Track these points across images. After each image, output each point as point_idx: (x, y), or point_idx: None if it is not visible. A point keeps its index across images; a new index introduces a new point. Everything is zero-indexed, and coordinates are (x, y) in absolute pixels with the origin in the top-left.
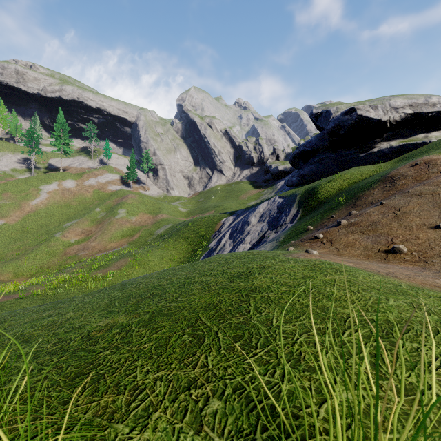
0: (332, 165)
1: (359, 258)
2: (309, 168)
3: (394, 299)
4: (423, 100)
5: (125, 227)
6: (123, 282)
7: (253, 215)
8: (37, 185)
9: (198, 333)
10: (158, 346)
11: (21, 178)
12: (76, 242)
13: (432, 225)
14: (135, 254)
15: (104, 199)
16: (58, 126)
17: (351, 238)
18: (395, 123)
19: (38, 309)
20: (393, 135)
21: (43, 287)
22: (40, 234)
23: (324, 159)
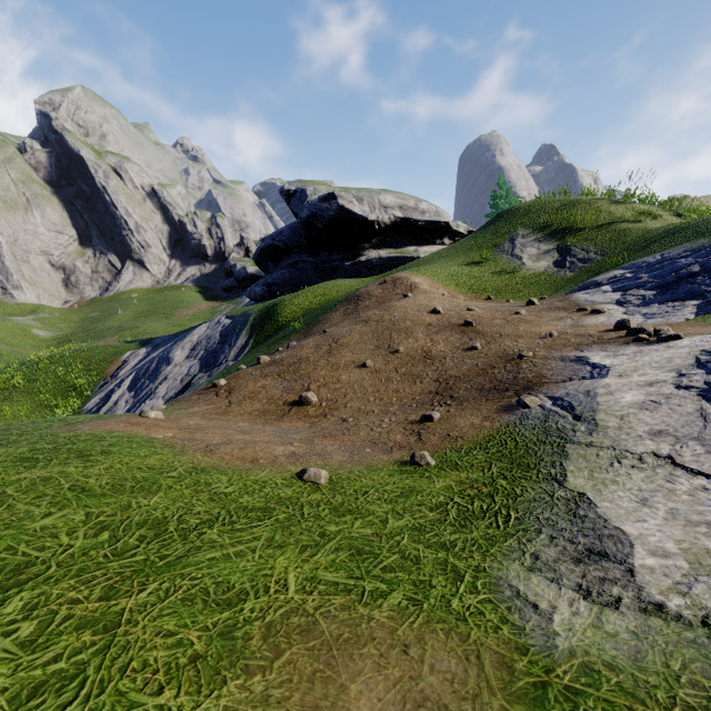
0: (311, 272)
1: (247, 418)
2: (280, 274)
3: (76, 509)
4: (413, 203)
5: None
6: None
7: (180, 346)
8: None
9: None
10: None
11: None
12: None
13: (361, 363)
14: None
15: None
16: None
17: (261, 384)
18: (385, 227)
19: None
20: (383, 242)
21: None
22: None
23: (301, 263)
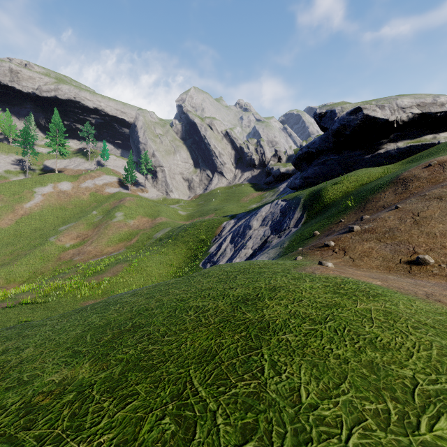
0: (337, 166)
1: (379, 271)
2: (313, 170)
3: None
4: (431, 99)
5: (123, 231)
6: (108, 299)
7: (255, 218)
8: (31, 187)
9: (186, 413)
10: (121, 444)
11: (15, 180)
12: (71, 246)
13: None
14: (132, 259)
15: (101, 202)
16: (53, 126)
17: (367, 246)
18: (403, 124)
19: (2, 335)
20: (399, 136)
21: (33, 295)
22: (34, 238)
23: (329, 161)
